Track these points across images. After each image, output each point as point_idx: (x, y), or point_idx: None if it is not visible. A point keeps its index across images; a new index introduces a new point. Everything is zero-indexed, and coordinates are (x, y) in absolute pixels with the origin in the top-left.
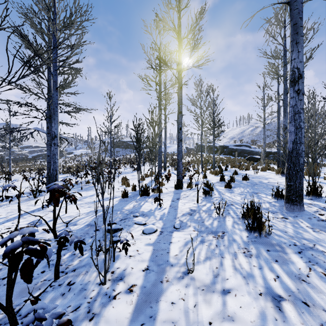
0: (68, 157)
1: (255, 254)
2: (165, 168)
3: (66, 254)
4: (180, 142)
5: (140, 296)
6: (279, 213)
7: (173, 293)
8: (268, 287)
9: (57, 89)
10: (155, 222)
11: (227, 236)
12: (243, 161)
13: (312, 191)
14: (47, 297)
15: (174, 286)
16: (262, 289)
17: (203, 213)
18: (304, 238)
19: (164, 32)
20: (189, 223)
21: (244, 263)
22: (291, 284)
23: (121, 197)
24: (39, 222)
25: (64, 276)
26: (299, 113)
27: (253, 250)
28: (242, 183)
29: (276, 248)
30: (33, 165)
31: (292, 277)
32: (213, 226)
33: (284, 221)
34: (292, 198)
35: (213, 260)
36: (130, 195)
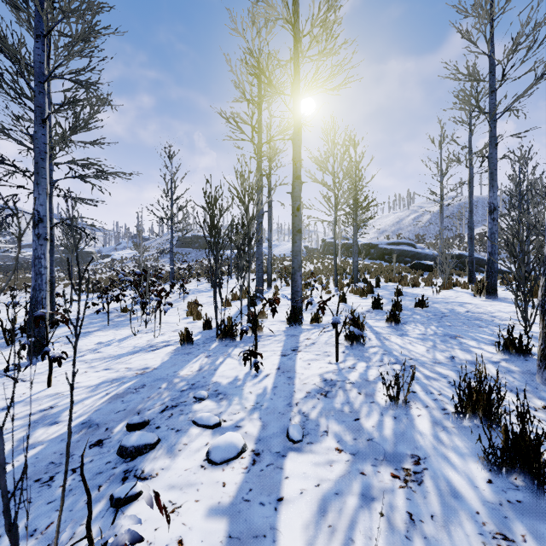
0: (100, 263)
1: None
2: (270, 283)
3: None
4: (297, 235)
5: None
6: (530, 392)
7: None
8: None
9: (45, 122)
10: (241, 419)
11: (430, 474)
12: (405, 270)
13: None
14: None
15: None
16: None
17: (353, 392)
18: None
19: (267, 33)
20: (323, 424)
21: None
22: None
23: (179, 345)
24: None
25: None
26: None
27: None
28: (416, 312)
29: None
30: None
31: None
32: (384, 436)
33: None
34: None
35: None
36: (197, 340)
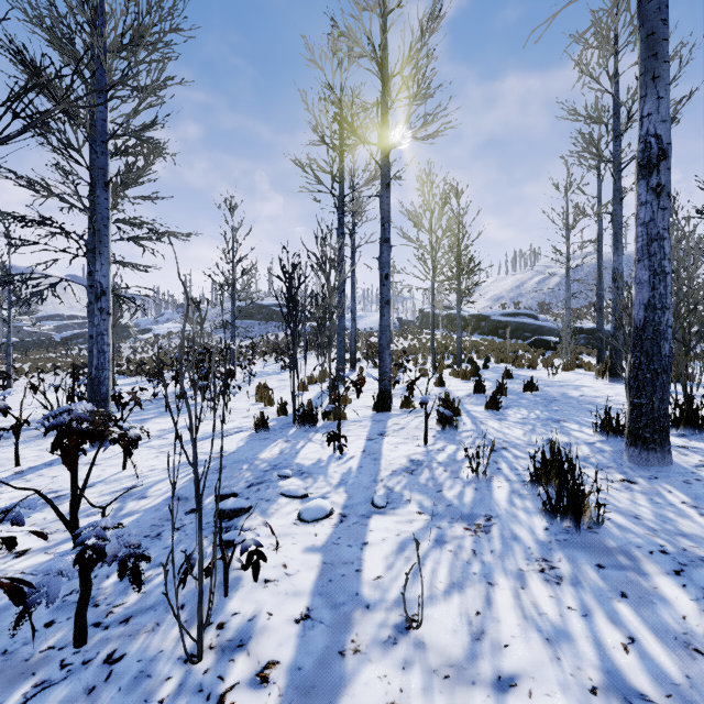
0: (140, 339)
1: (569, 576)
2: (353, 364)
3: (112, 576)
4: (385, 307)
5: (286, 696)
6: (614, 468)
7: (372, 686)
8: (610, 670)
9: (108, 185)
10: (328, 492)
11: (498, 526)
12: (523, 348)
13: (685, 417)
14: (48, 699)
15: (373, 665)
16: (596, 674)
17: (439, 469)
18: (683, 532)
19: (350, 65)
20: (407, 495)
21: (545, 599)
22: (667, 662)
23: (253, 431)
24: (30, 507)
25: (100, 636)
26: (661, 239)
27: (565, 566)
28: (524, 397)
29: (620, 560)
30: (63, 358)
31: (667, 641)
32: (463, 503)
33: (630, 490)
34: (644, 436)
35: (467, 592)
36: (273, 426)
